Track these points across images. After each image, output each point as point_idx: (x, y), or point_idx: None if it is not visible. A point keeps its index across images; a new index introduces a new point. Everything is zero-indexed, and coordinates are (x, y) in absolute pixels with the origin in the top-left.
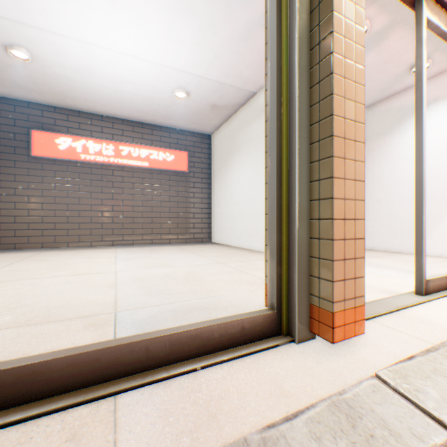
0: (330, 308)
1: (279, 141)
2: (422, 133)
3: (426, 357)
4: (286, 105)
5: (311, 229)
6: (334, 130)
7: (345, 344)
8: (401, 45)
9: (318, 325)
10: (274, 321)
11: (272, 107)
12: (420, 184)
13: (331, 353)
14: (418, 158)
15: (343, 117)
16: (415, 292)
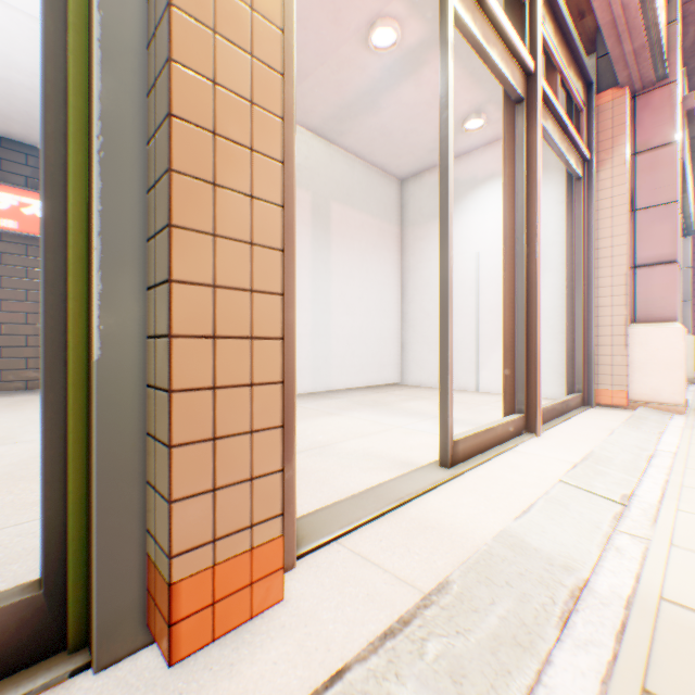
0: (167, 572)
1: (60, 123)
2: (448, 197)
3: (373, 664)
4: (81, 30)
5: (149, 362)
6: (177, 103)
7: (232, 641)
8: None
9: (156, 613)
10: (38, 620)
11: (42, 29)
12: (445, 282)
13: (170, 690)
14: (443, 239)
15: (212, 79)
16: (439, 463)
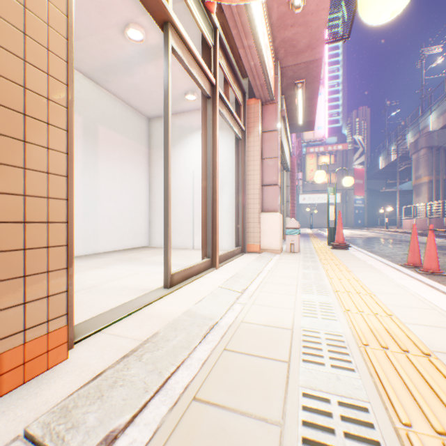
0: None
1: None
2: (169, 145)
3: (117, 367)
4: None
5: None
6: (1, 97)
7: (36, 385)
8: (176, 70)
9: None
10: None
11: None
12: (167, 190)
13: None
14: (166, 167)
15: (24, 86)
16: (164, 287)
